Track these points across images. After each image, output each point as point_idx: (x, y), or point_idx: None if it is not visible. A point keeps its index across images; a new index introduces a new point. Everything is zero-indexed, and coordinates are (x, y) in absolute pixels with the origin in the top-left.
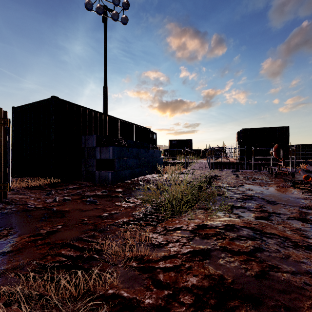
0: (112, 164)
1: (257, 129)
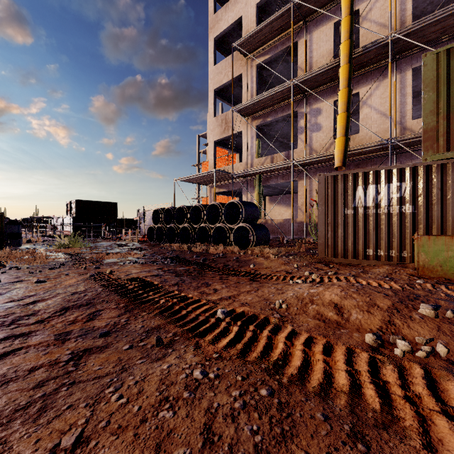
0: (18, 235)
1: (91, 202)
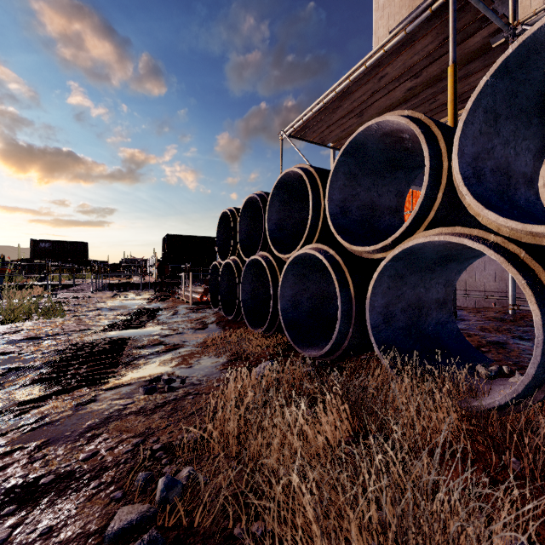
0: None
1: (186, 238)
